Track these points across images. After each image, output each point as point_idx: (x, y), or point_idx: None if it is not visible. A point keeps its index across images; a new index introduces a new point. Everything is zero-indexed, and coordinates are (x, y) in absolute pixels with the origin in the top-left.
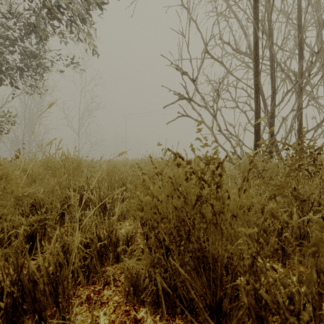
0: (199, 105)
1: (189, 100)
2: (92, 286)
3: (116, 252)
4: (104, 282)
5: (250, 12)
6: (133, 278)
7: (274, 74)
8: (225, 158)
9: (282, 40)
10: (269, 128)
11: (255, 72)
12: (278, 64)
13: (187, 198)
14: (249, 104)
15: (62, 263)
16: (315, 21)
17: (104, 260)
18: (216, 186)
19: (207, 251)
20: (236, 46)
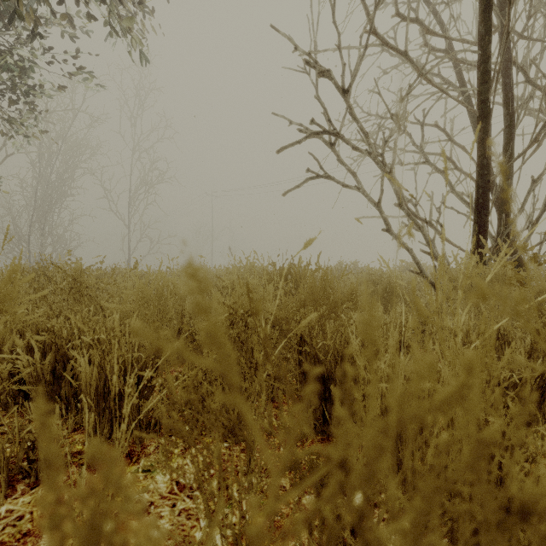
0: (355, 147)
1: (331, 144)
2: None
3: None
4: None
5: None
6: None
7: (512, 87)
8: None
9: (526, 19)
10: (500, 203)
11: (482, 73)
12: (519, 66)
13: None
14: (450, 156)
15: None
16: None
17: None
18: None
19: None
20: (424, 38)
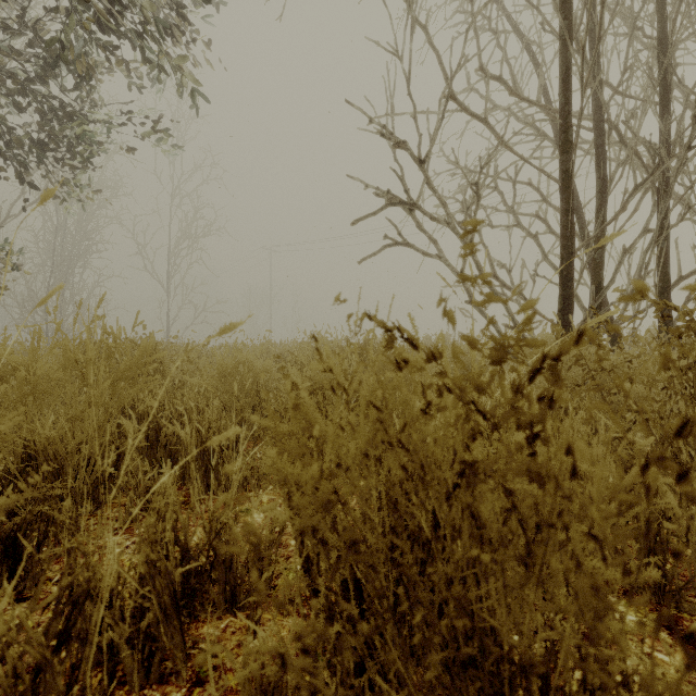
0: (433, 218)
1: (410, 209)
2: (158, 689)
3: (230, 584)
4: (191, 675)
5: (554, 2)
6: (267, 678)
7: (604, 149)
8: (571, 341)
9: (622, 73)
10: (592, 273)
11: (563, 143)
12: (612, 126)
13: (426, 466)
14: (545, 218)
15: (41, 664)
16: (695, 29)
17: (198, 608)
18: (530, 432)
19: (489, 630)
20: (515, 88)
